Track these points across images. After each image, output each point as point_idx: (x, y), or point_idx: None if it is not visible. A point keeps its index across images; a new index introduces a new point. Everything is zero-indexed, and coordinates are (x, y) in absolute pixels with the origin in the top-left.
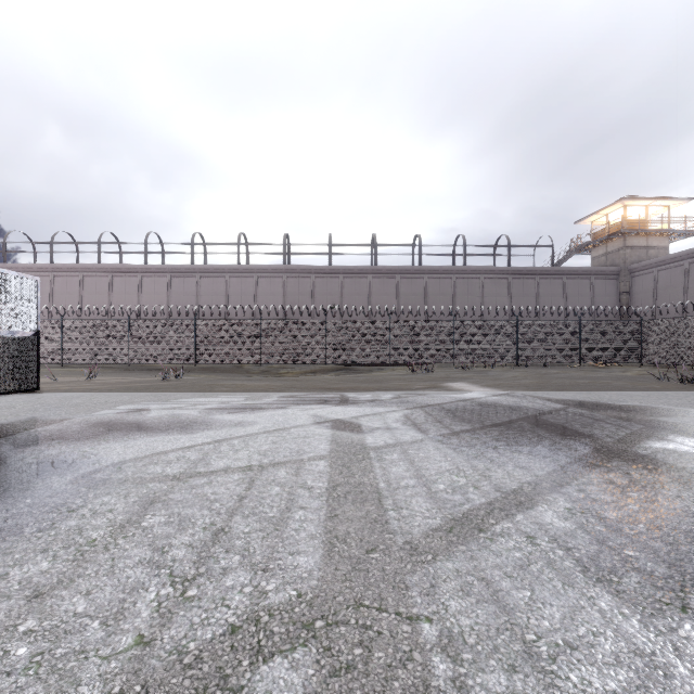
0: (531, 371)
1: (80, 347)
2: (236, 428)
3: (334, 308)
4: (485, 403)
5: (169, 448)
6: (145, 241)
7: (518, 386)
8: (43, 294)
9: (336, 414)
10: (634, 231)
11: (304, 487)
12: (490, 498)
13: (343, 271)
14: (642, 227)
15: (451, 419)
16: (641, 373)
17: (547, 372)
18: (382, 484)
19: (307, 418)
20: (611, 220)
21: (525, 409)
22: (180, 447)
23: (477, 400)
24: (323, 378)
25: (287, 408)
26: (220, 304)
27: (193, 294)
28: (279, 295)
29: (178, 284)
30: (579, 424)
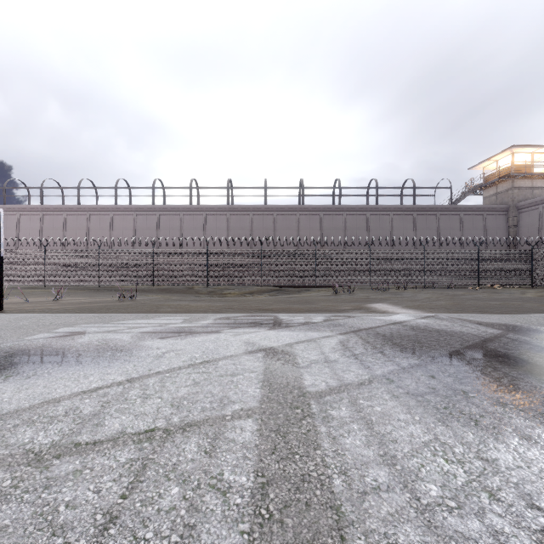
0: (440, 292)
1: (59, 272)
2: (160, 360)
3: (269, 240)
4: (417, 327)
5: (68, 392)
6: (116, 186)
7: (438, 308)
8: (35, 229)
9: (269, 341)
10: (522, 174)
11: (216, 487)
12: (533, 531)
13: (276, 209)
14: (528, 170)
15: (392, 347)
16: (540, 295)
17: (454, 293)
18: (337, 480)
19: (239, 345)
20: (499, 166)
21: (463, 335)
22: (82, 390)
23: (408, 323)
24: (259, 299)
25: (221, 332)
26: (176, 236)
27: (154, 229)
28: (223, 229)
29: (142, 221)
30: (538, 356)
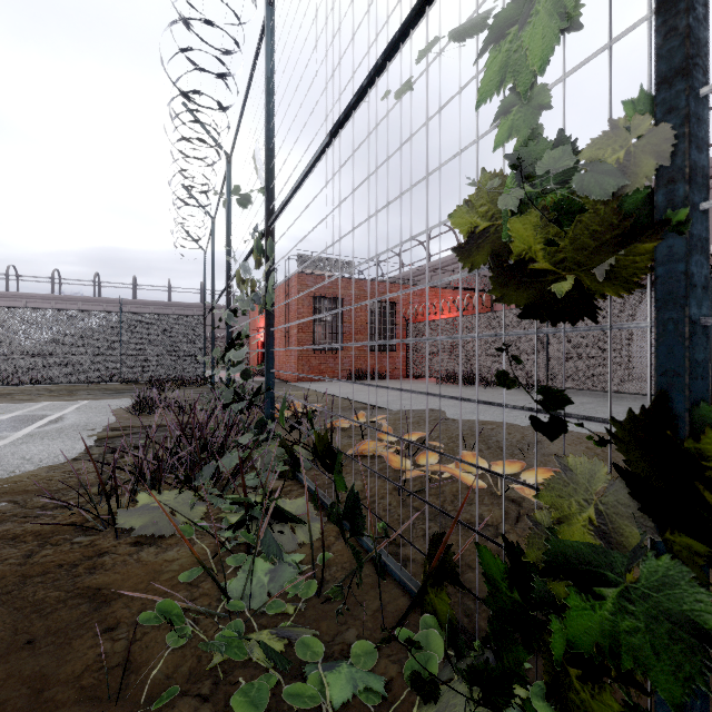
0: None
1: None
2: None
3: None
4: None
5: None
6: None
7: None
8: None
9: None
10: None
11: None
12: None
13: (106, 301)
14: None
15: None
16: None
17: None
18: None
19: None
20: None
21: None
22: None
23: None
24: None
25: None
26: None
27: None
28: None
29: None
30: None
